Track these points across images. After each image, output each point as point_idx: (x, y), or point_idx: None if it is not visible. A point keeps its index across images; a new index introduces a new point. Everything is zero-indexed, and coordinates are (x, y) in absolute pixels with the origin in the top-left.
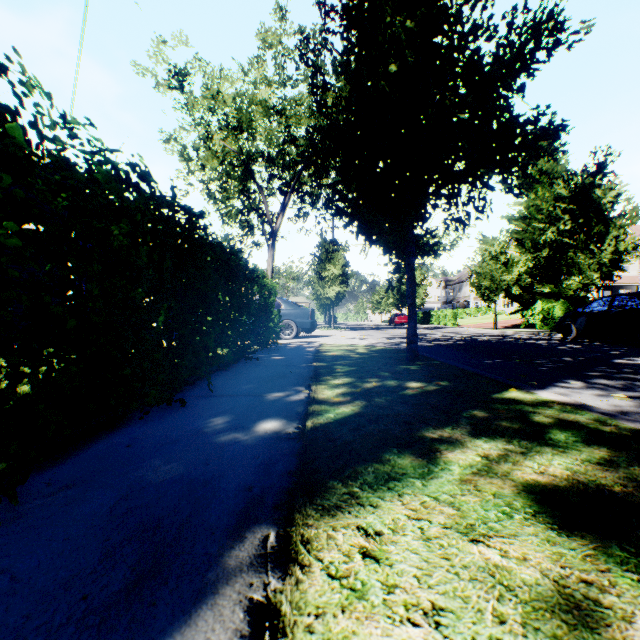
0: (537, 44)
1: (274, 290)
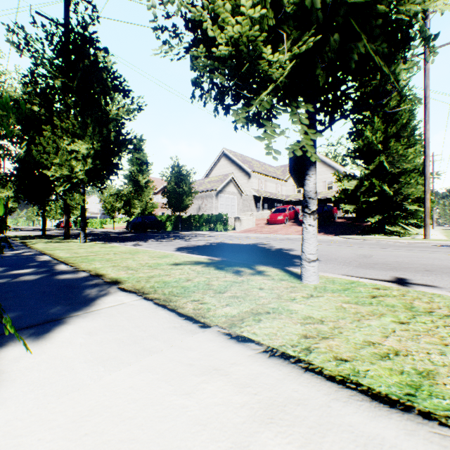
0: None
1: None
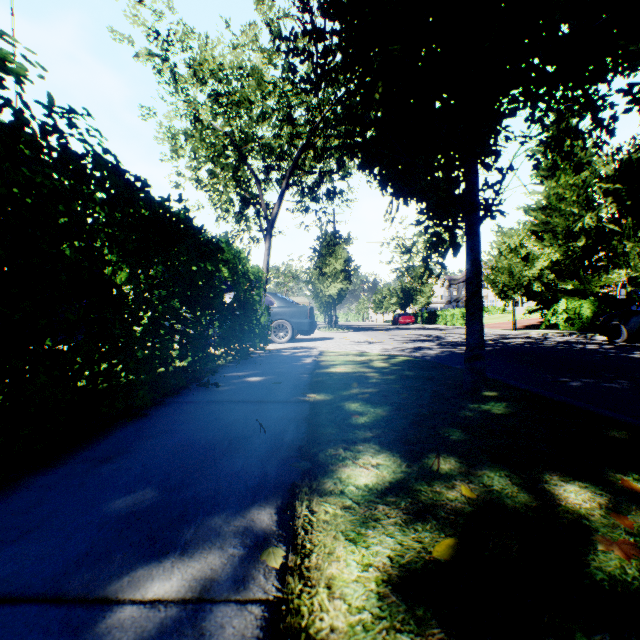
0: None
1: (259, 280)
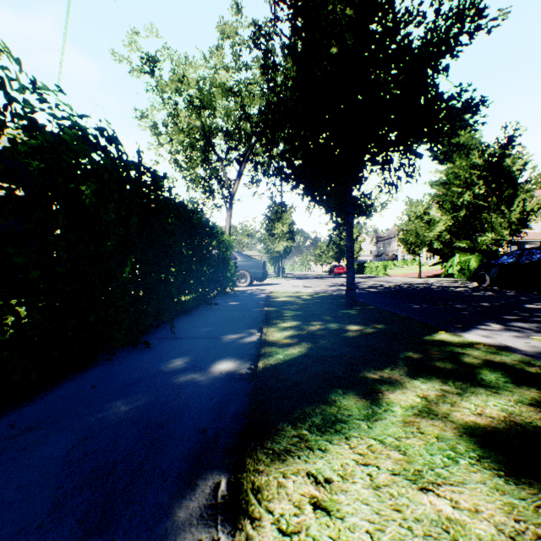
0: (460, 29)
1: (231, 245)
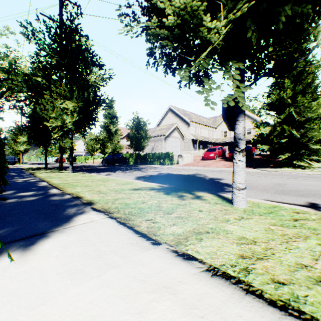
0: None
1: None
